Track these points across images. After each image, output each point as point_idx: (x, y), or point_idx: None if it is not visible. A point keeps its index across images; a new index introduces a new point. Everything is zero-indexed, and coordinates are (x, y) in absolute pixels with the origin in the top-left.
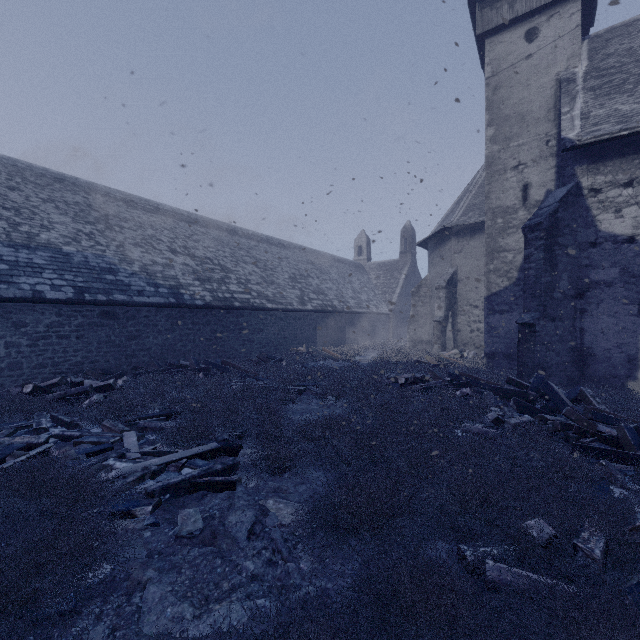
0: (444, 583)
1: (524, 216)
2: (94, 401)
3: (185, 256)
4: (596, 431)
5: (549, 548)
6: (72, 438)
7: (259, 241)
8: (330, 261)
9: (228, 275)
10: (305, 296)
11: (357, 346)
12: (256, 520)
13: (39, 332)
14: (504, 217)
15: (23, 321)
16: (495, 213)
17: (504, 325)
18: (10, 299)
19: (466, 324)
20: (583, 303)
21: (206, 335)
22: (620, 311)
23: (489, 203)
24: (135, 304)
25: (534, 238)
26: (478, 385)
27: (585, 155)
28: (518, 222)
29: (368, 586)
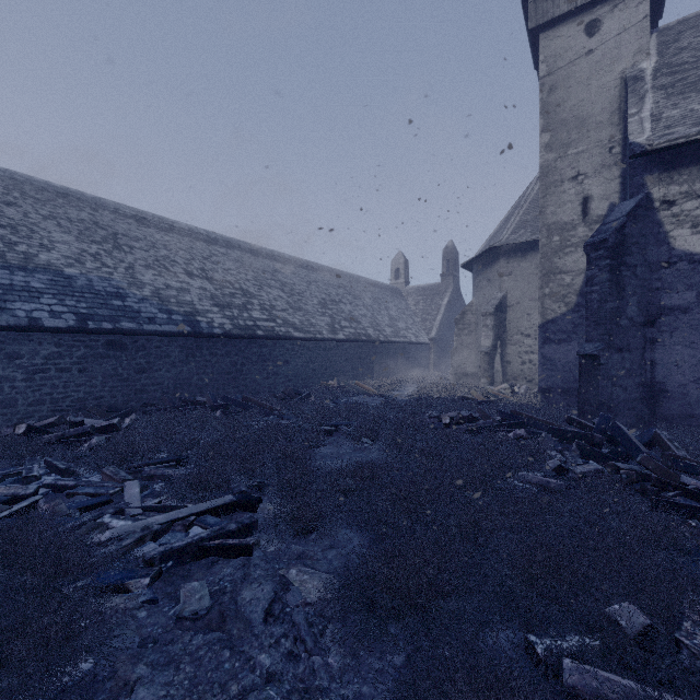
0: (513, 694)
1: (584, 233)
2: (94, 444)
3: (202, 279)
4: (679, 483)
5: (641, 641)
6: (66, 488)
7: (285, 263)
8: (364, 285)
9: (250, 300)
10: (336, 324)
11: (394, 379)
12: (275, 597)
13: (36, 365)
14: (561, 234)
15: (18, 352)
16: (551, 230)
17: (561, 356)
18: (2, 327)
19: (517, 355)
20: (654, 332)
21: (225, 367)
22: (697, 341)
23: (544, 219)
24: (145, 333)
25: (598, 257)
26: (533, 425)
27: (656, 162)
28: (577, 240)
29: (415, 696)
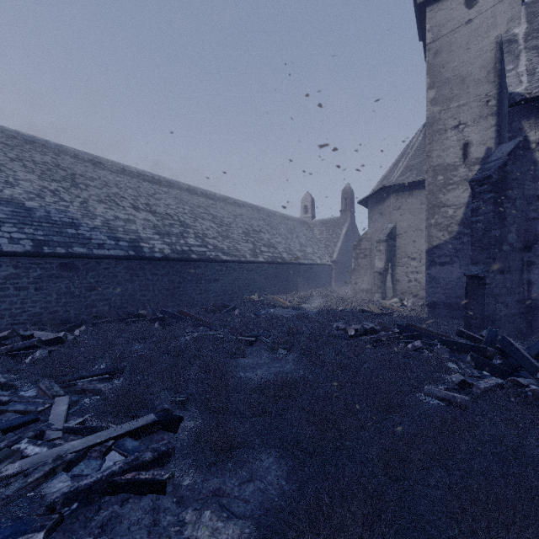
0: None
1: (464, 173)
2: (36, 358)
3: (147, 212)
4: None
5: None
6: None
7: (216, 200)
8: (279, 218)
9: (187, 230)
10: (257, 249)
11: (304, 294)
12: None
13: None
14: (445, 174)
15: None
16: (436, 170)
17: (445, 276)
18: None
19: (404, 275)
20: (531, 255)
21: (165, 285)
22: None
23: (430, 161)
24: (94, 256)
25: (482, 191)
26: (427, 337)
27: (533, 109)
28: (458, 179)
29: None
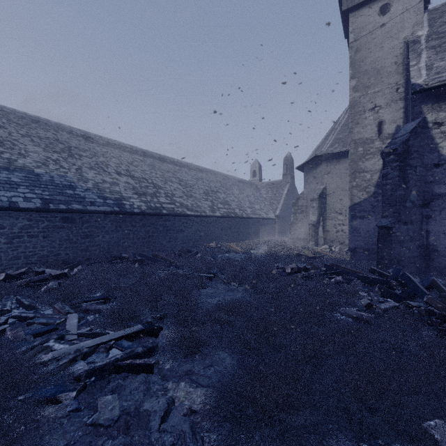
0: None
1: (379, 145)
2: (50, 287)
3: (127, 177)
4: None
5: None
6: (27, 319)
7: (182, 166)
8: (233, 181)
9: (159, 190)
10: (215, 206)
11: (252, 242)
12: (168, 407)
13: (14, 233)
14: (364, 146)
15: (1, 224)
16: (357, 143)
17: (364, 227)
18: None
19: (333, 226)
20: (428, 211)
21: (142, 234)
22: None
23: (352, 136)
24: (88, 212)
25: (390, 161)
26: (347, 274)
27: (430, 96)
28: (374, 150)
29: None
